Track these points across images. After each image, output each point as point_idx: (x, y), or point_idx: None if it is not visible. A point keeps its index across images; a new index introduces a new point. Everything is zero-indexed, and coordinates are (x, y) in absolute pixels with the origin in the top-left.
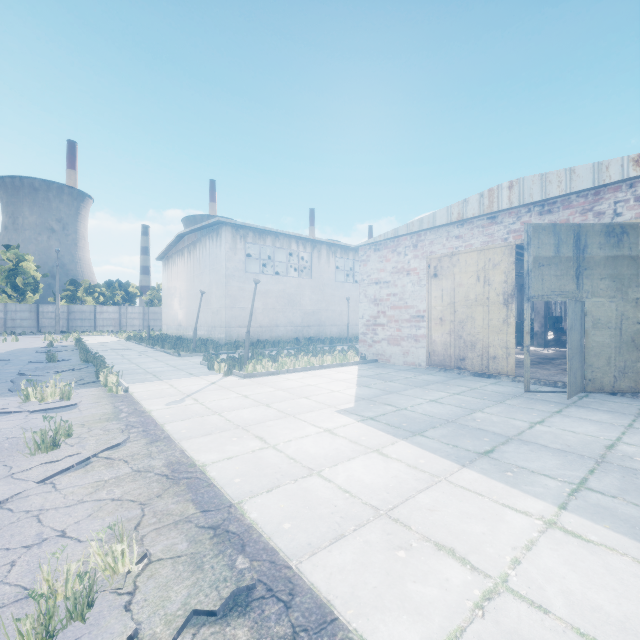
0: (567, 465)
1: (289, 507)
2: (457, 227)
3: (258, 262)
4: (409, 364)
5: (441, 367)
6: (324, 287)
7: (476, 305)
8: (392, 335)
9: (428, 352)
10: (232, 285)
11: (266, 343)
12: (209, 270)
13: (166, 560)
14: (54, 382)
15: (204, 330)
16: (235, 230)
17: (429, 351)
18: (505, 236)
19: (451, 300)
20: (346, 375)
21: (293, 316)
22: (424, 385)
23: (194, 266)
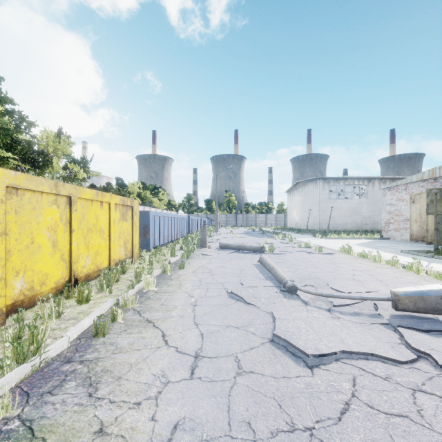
0: (393, 249)
1: (331, 247)
2: (422, 182)
3: (338, 188)
4: (403, 240)
5: (415, 240)
6: (376, 203)
7: (429, 215)
8: (396, 227)
9: (410, 234)
10: (322, 205)
11: (338, 231)
12: (311, 198)
13: (315, 247)
14: (280, 235)
15: (309, 225)
16: (324, 180)
17: (411, 234)
18: (439, 187)
19: (419, 212)
20: (365, 240)
21: (355, 219)
22: (392, 243)
23: (304, 196)
